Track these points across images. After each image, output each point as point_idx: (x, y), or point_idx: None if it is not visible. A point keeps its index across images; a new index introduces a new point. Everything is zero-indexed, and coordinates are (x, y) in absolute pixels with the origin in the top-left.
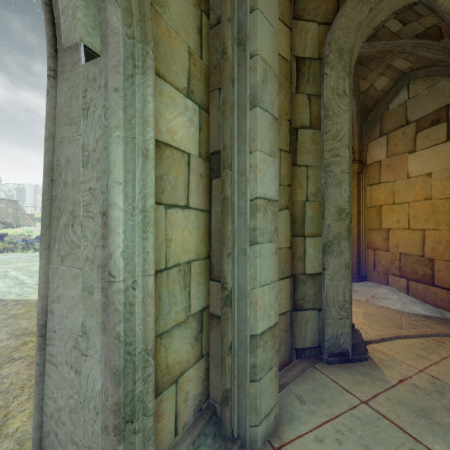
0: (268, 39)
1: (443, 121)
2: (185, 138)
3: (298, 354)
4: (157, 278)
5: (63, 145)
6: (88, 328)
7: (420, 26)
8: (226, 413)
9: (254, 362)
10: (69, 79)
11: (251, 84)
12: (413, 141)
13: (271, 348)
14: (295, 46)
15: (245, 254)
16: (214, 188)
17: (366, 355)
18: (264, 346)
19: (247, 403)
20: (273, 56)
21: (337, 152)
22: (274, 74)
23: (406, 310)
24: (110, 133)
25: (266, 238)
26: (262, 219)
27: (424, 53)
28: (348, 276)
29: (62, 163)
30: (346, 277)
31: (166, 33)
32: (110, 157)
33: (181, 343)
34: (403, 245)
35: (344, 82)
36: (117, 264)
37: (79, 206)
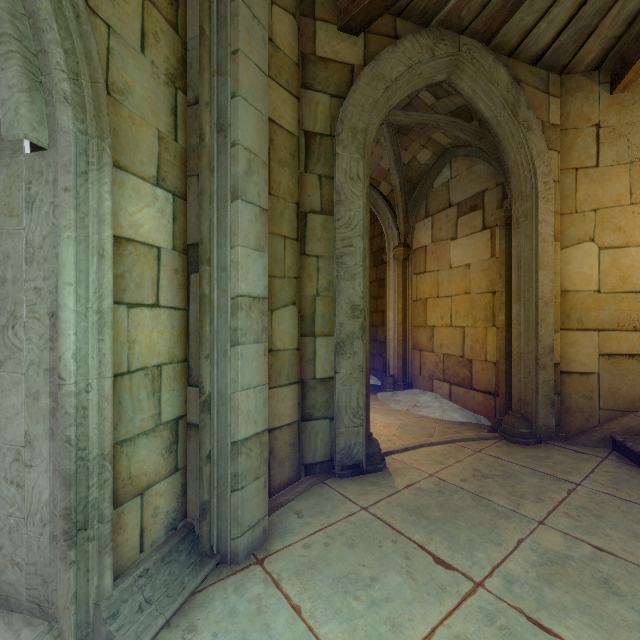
0: (254, 126)
1: (479, 208)
2: (155, 230)
3: (307, 470)
4: (117, 382)
5: (1, 237)
6: (34, 436)
7: (452, 103)
8: (203, 527)
9: (235, 470)
10: (9, 166)
11: (233, 174)
12: (455, 227)
13: (258, 456)
14: (304, 118)
15: (226, 356)
16: (193, 284)
17: (381, 465)
18: (247, 453)
19: (228, 514)
20: (261, 143)
21: (350, 242)
22: (262, 163)
23: (444, 418)
24: (59, 234)
25: (251, 339)
26: (245, 318)
27: (457, 133)
28: (362, 380)
29: (0, 257)
30: (360, 380)
31: (129, 121)
32: (60, 258)
33: (148, 453)
34: (447, 345)
35: (358, 165)
36: (67, 367)
37: (22, 306)
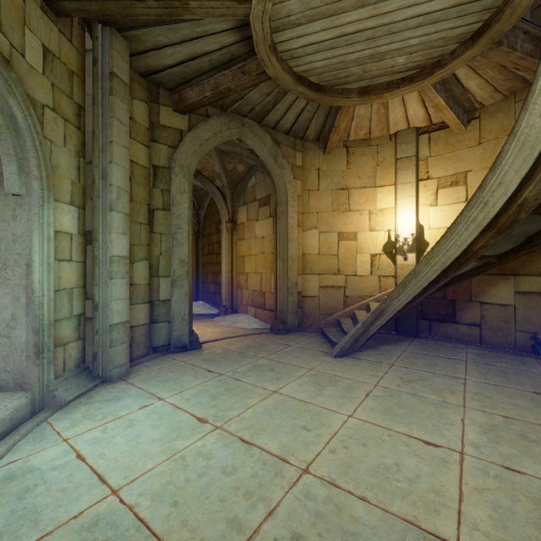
0: (122, 175)
1: (268, 205)
2: (70, 226)
3: (155, 350)
4: (54, 294)
5: None
6: (17, 315)
7: (248, 146)
8: (95, 364)
9: (111, 338)
10: (3, 200)
11: (110, 199)
12: (258, 213)
13: (124, 333)
14: (153, 158)
15: (106, 285)
16: (88, 250)
17: (198, 346)
18: (118, 330)
19: (108, 359)
20: (125, 182)
21: (180, 226)
22: (126, 192)
23: (249, 327)
24: (32, 232)
25: (120, 276)
26: (117, 266)
27: (253, 162)
28: (187, 300)
29: None
30: (186, 301)
31: (59, 179)
32: (33, 242)
33: (67, 328)
34: (254, 284)
35: (184, 185)
36: (36, 286)
37: (10, 261)
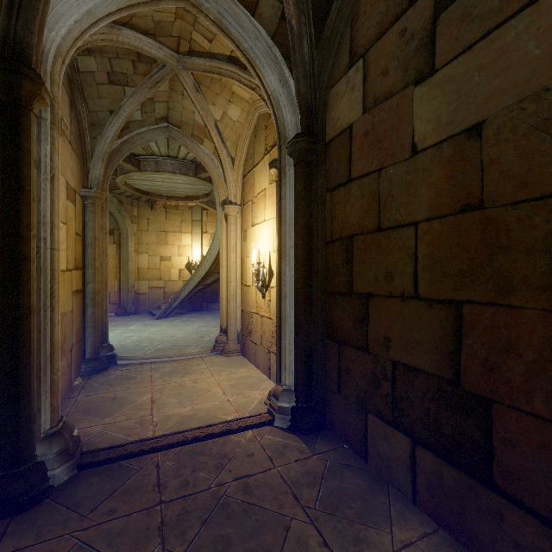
0: None
1: (113, 235)
2: None
3: None
4: None
5: None
6: None
7: None
8: None
9: None
10: None
11: None
12: None
13: None
14: None
15: None
16: None
17: None
18: None
19: None
20: None
21: None
22: None
23: None
24: None
25: None
26: None
27: None
28: None
29: None
30: None
31: None
32: None
33: None
34: None
35: None
36: None
37: None
